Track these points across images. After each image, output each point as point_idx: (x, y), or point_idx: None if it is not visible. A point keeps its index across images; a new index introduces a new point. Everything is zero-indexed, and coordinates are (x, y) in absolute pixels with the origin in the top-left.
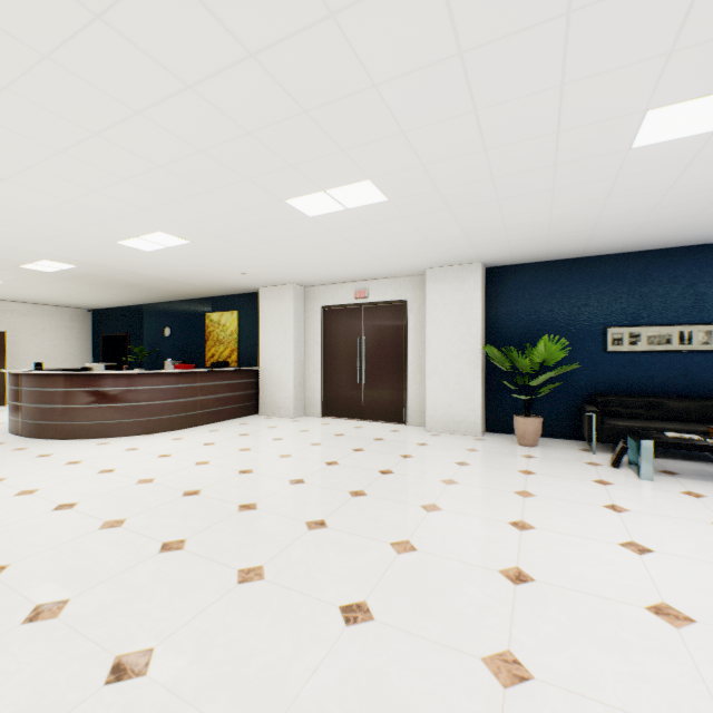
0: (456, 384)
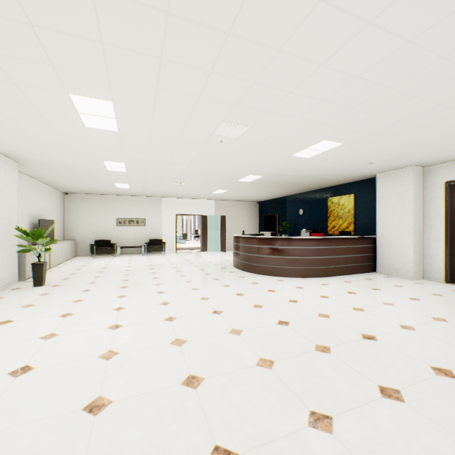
0: None
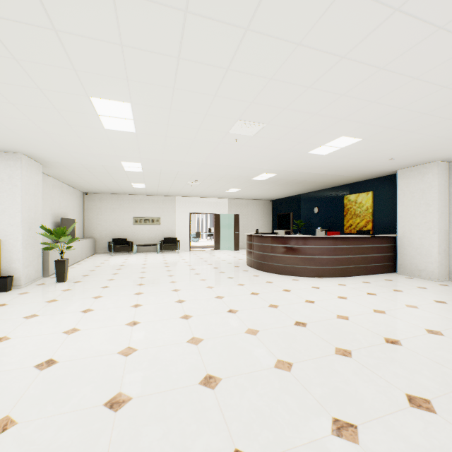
0: None
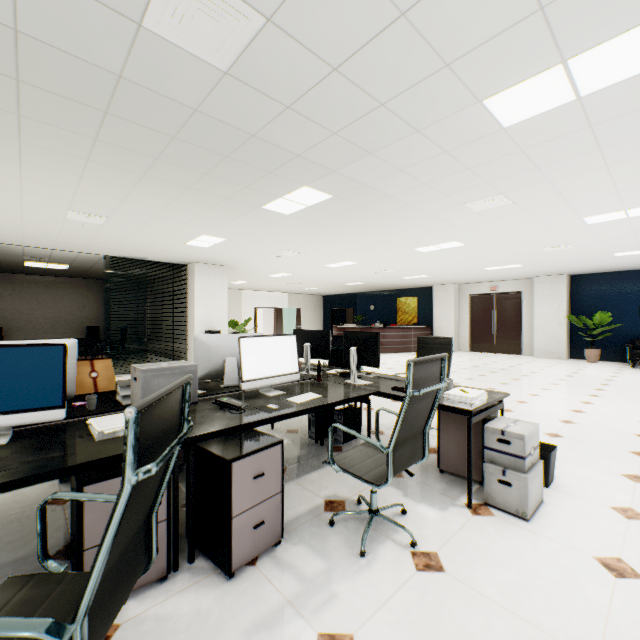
0: (551, 334)
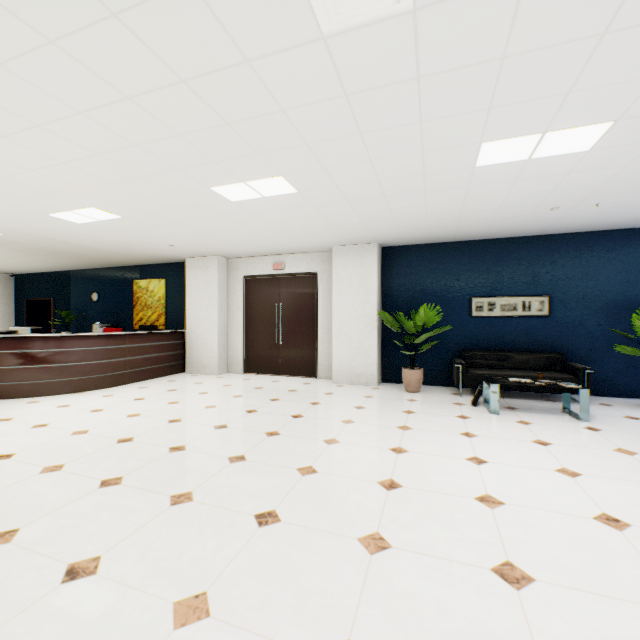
0: (357, 343)
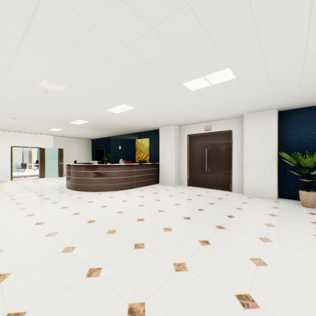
0: (261, 172)
